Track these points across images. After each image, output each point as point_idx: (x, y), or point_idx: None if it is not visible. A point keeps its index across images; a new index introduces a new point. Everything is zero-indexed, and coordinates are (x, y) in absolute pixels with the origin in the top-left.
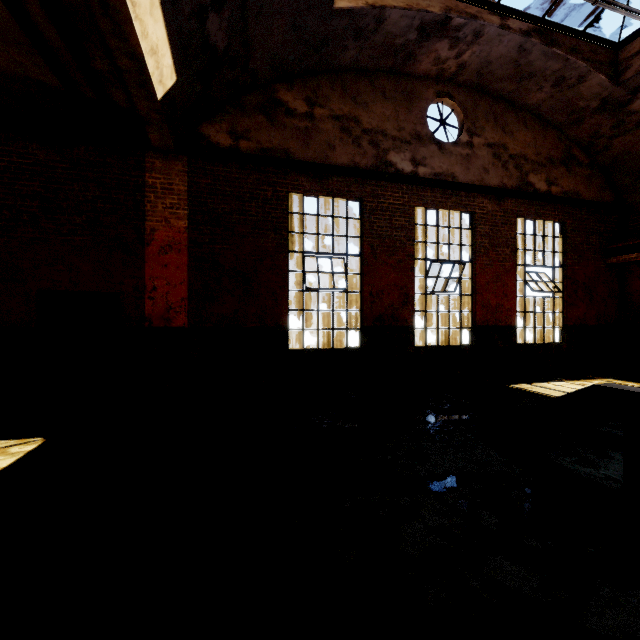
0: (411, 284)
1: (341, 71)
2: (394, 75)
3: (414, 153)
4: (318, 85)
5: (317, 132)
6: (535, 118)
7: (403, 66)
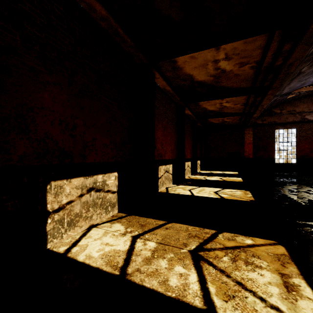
0: None
1: (290, 100)
2: (307, 96)
3: None
4: (283, 105)
5: (283, 116)
6: None
7: (309, 95)
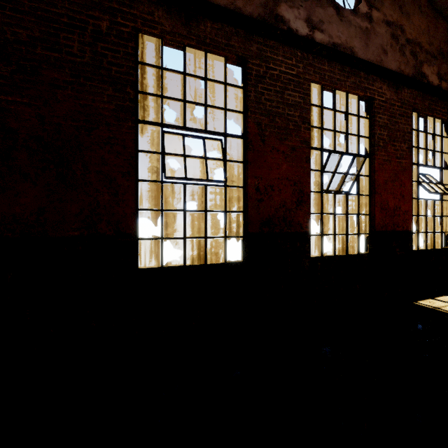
0: (306, 179)
1: None
2: None
3: (310, 12)
4: None
5: None
6: (428, 4)
7: None
